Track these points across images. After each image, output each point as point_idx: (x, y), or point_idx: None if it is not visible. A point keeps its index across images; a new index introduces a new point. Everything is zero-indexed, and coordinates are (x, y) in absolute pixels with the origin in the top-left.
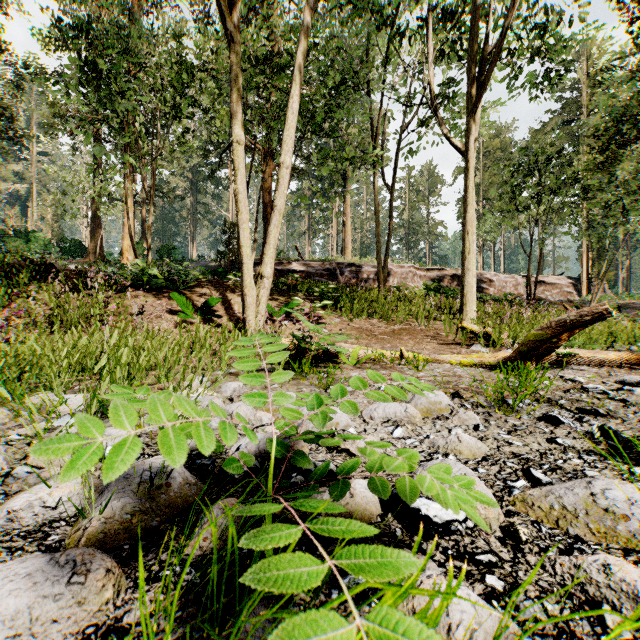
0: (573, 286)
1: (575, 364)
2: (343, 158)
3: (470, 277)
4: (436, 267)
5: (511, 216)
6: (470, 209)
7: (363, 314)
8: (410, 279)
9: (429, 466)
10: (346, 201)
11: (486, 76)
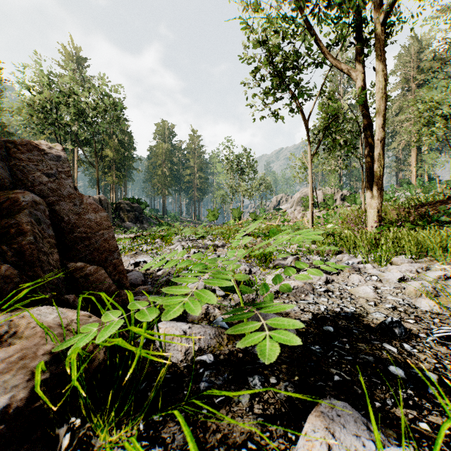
0: None
1: None
2: None
3: None
4: None
5: None
6: None
7: None
8: None
9: None
10: None
11: None
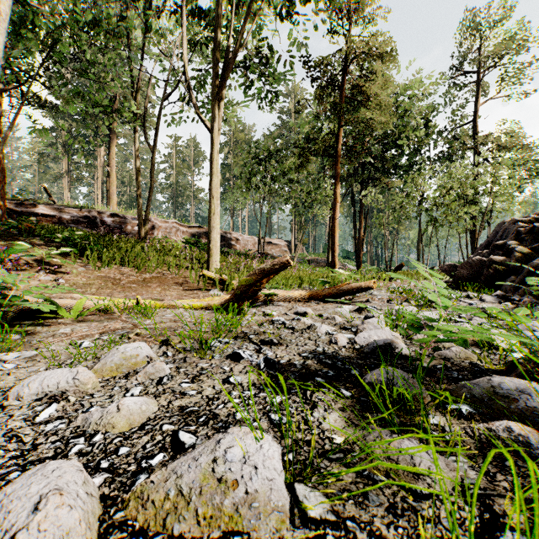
0: (287, 246)
1: (276, 301)
2: (93, 101)
3: (215, 234)
4: (197, 225)
5: (248, 191)
6: (215, 178)
7: (113, 263)
8: (174, 233)
9: (6, 489)
10: (111, 152)
11: (226, 73)
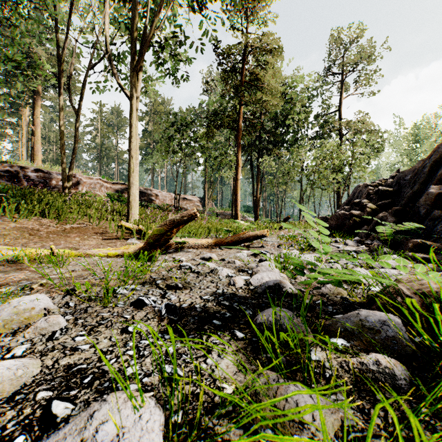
0: (200, 202)
1: (187, 248)
2: (12, 60)
3: (134, 189)
4: (120, 182)
5: (166, 154)
6: (134, 140)
7: (33, 214)
8: (98, 189)
9: None
10: (36, 112)
11: (144, 49)
